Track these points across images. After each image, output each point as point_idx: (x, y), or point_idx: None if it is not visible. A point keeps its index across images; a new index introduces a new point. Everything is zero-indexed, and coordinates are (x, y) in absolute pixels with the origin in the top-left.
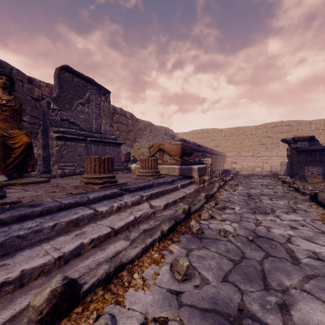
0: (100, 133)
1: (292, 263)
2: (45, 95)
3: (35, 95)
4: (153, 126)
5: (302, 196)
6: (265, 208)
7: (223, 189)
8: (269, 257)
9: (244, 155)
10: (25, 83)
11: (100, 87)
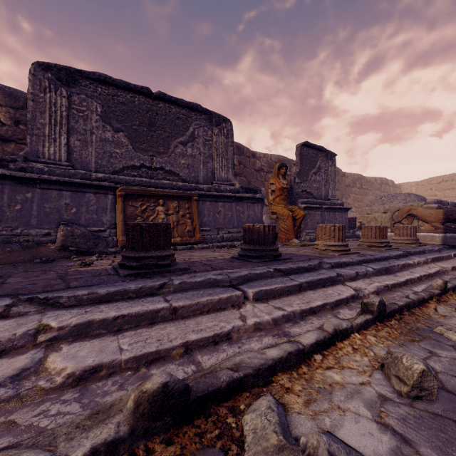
0: (327, 200)
1: None
2: (263, 166)
3: (256, 167)
4: (364, 179)
5: None
6: None
7: None
8: None
9: None
10: (250, 158)
11: (328, 152)
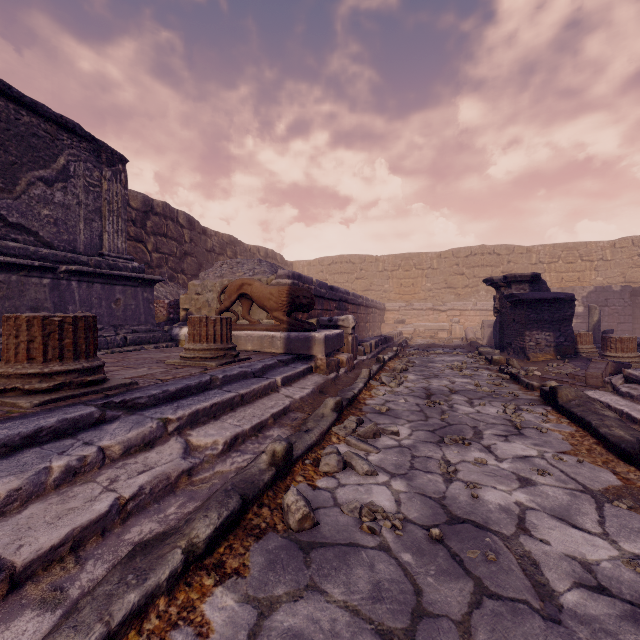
0: (99, 256)
1: (544, 617)
2: None
3: None
4: (240, 245)
5: (527, 392)
6: (463, 429)
7: (377, 380)
8: (485, 599)
9: (418, 307)
10: None
11: (100, 146)
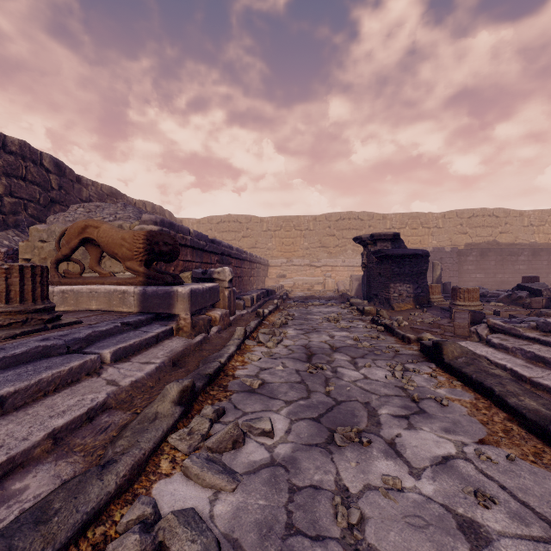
0: None
1: None
2: None
3: None
4: (124, 198)
5: (405, 345)
6: (354, 409)
7: (254, 339)
8: None
9: (297, 263)
10: None
11: None
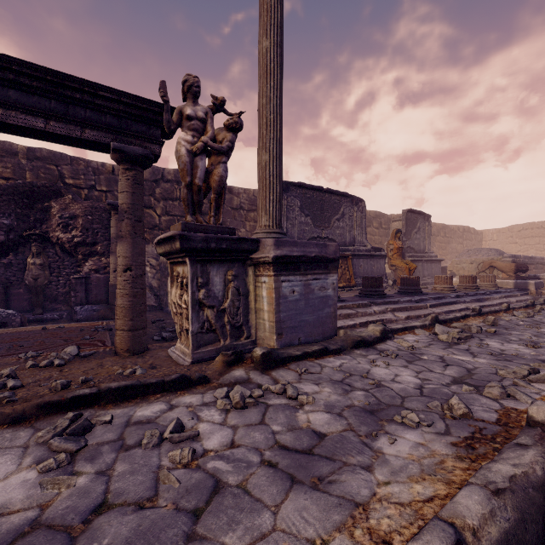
0: (425, 253)
1: None
2: None
3: None
4: (447, 228)
5: None
6: None
7: None
8: None
9: None
10: None
11: (425, 215)
